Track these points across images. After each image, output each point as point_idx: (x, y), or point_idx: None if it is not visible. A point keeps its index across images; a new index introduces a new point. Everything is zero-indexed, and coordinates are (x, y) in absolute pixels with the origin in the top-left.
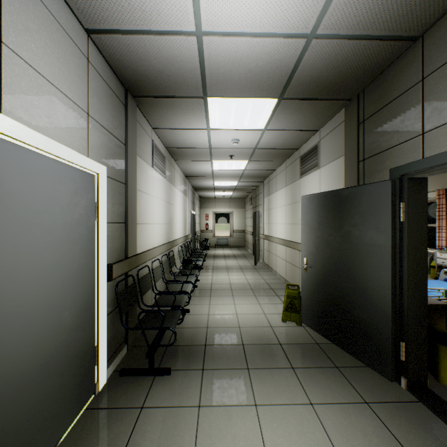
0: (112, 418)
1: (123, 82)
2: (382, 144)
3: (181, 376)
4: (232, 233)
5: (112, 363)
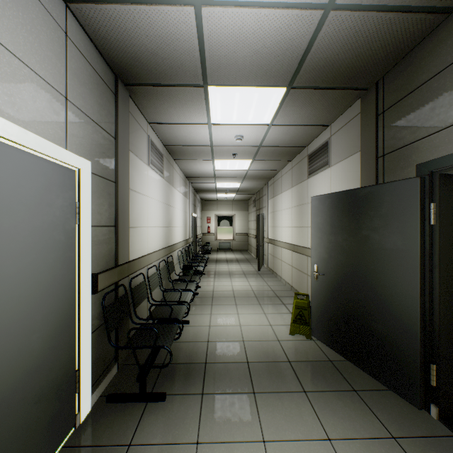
0: None
1: (112, 66)
2: (406, 137)
3: (177, 403)
4: (234, 237)
5: (98, 387)
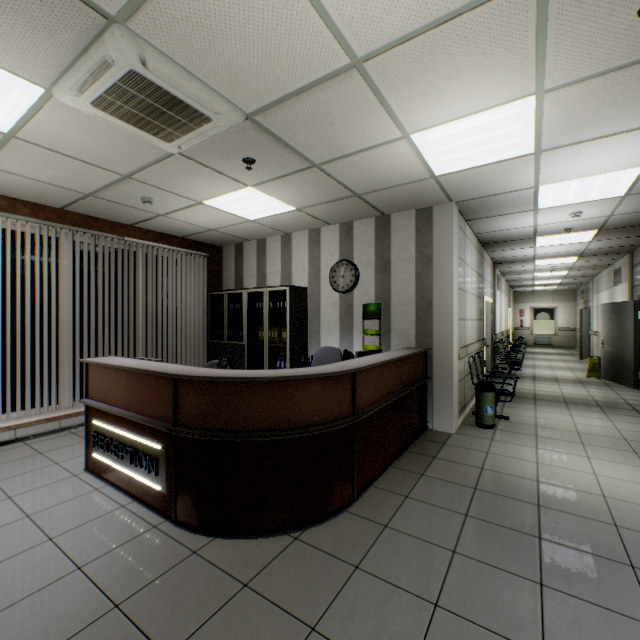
0: None
1: (494, 262)
2: (636, 282)
3: (524, 379)
4: (556, 331)
5: None
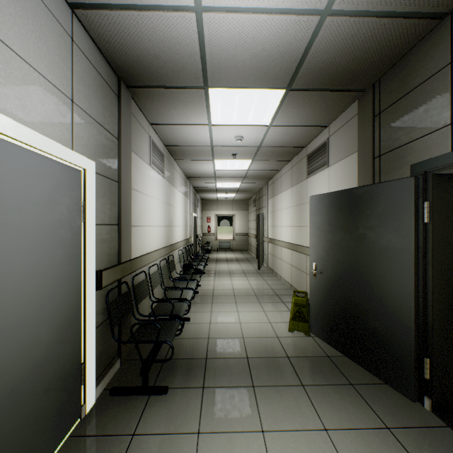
0: (98, 449)
1: (116, 69)
2: (401, 138)
3: (178, 396)
4: (234, 236)
5: (102, 381)
